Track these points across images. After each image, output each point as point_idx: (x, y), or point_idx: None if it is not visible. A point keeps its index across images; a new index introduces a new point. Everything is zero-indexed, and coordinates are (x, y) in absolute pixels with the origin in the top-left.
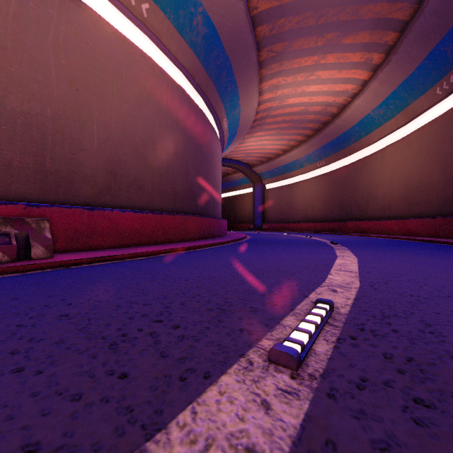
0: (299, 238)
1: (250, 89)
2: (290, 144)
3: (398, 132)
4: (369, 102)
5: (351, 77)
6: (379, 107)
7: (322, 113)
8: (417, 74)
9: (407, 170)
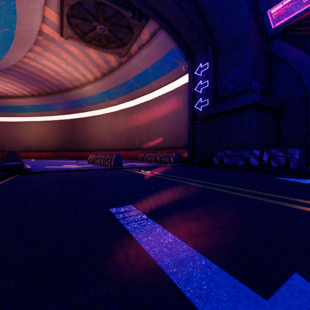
0: None
1: None
2: None
3: (35, 117)
4: (26, 102)
5: (22, 91)
6: (29, 106)
7: None
8: (48, 105)
9: (40, 134)
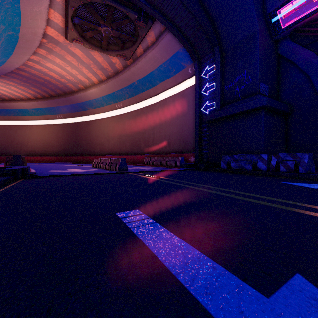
0: None
1: None
2: None
3: (39, 121)
4: (29, 106)
5: (25, 95)
6: (33, 109)
7: None
8: (52, 108)
9: (44, 138)
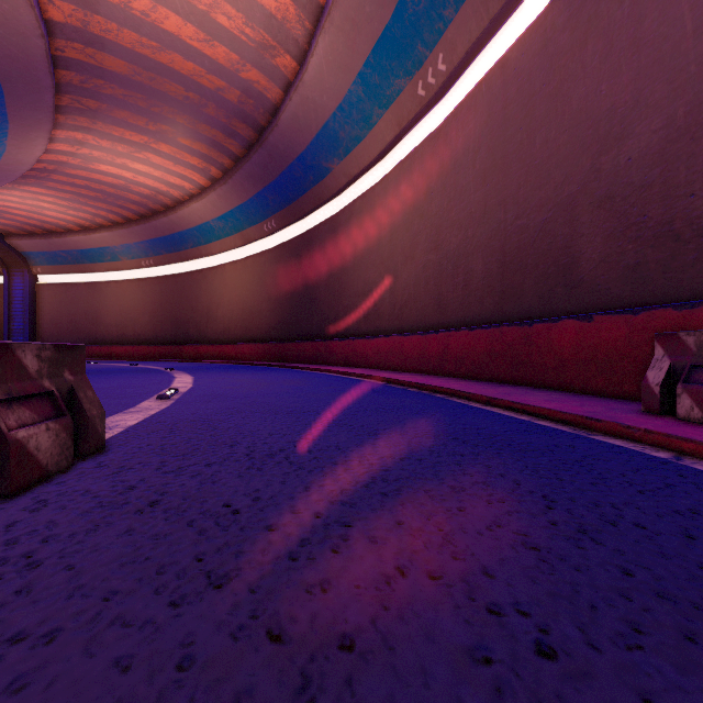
0: (122, 367)
1: (33, 132)
2: (96, 220)
3: (237, 252)
4: (208, 210)
5: (189, 176)
6: (218, 220)
7: (151, 199)
8: (250, 205)
9: (244, 294)
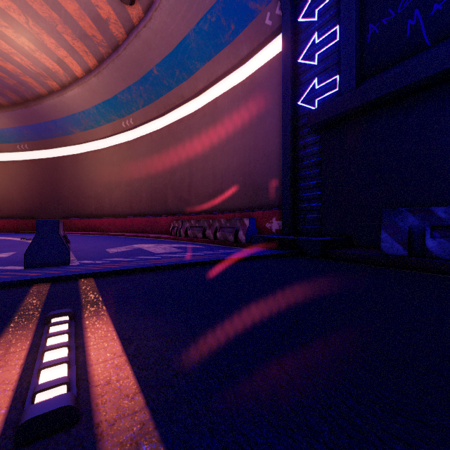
0: None
1: None
2: None
3: None
4: None
5: None
6: None
7: None
8: (6, 131)
9: None
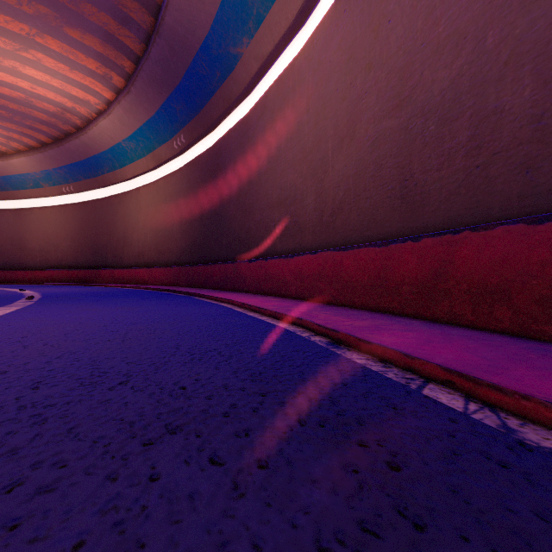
0: None
1: None
2: (11, 144)
3: (151, 175)
4: (117, 128)
5: (91, 87)
6: (129, 140)
7: (59, 117)
8: (158, 120)
9: (157, 217)
